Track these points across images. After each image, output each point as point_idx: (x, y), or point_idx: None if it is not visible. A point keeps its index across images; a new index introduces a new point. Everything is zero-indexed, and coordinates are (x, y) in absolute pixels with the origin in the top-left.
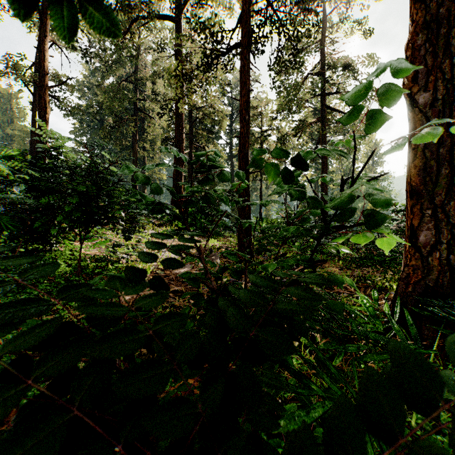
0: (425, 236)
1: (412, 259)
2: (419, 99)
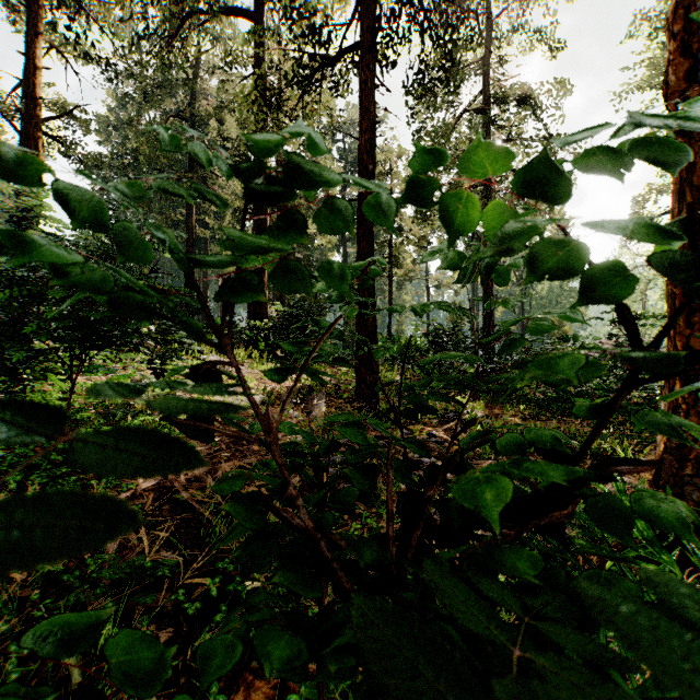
0: None
1: (690, 412)
2: None
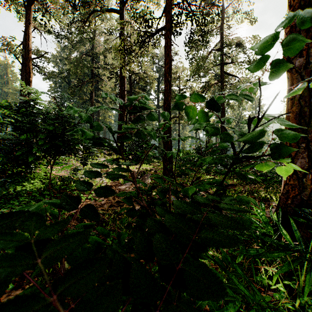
0: (300, 163)
1: (291, 179)
2: (295, 62)
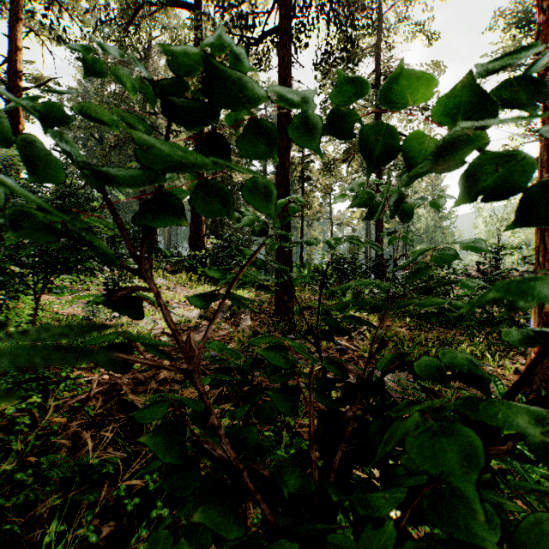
0: None
1: None
2: None
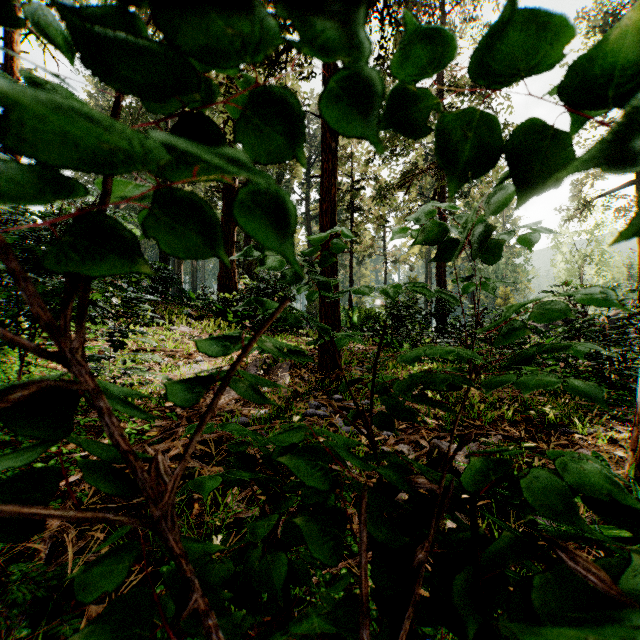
0: None
1: None
2: None
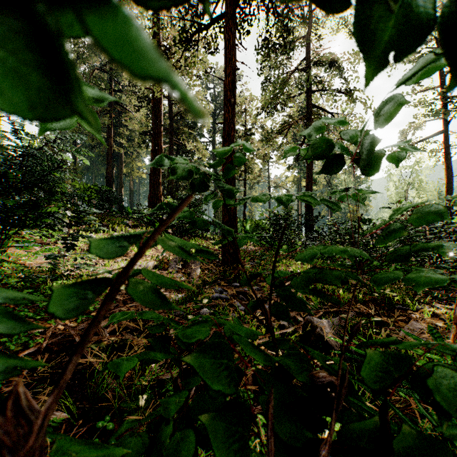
0: None
1: None
2: None
